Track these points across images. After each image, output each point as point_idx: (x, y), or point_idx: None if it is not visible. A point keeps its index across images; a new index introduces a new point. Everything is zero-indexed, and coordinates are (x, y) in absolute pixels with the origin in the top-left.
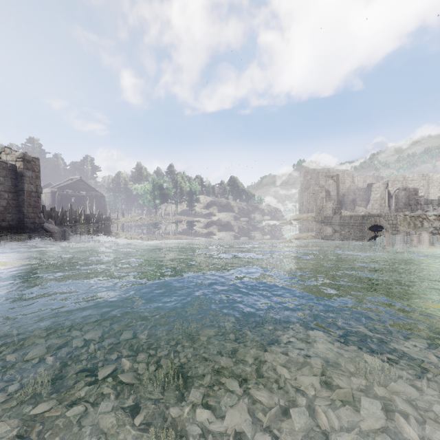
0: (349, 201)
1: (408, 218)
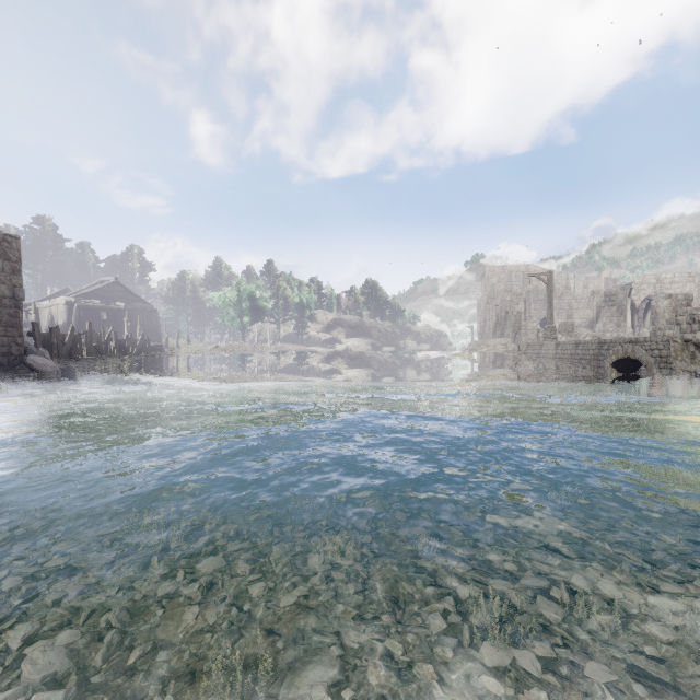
0: (561, 318)
1: (692, 347)
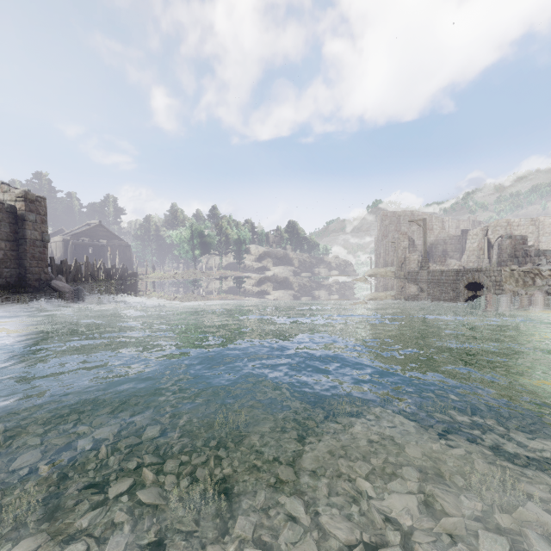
0: (438, 251)
1: (516, 274)
